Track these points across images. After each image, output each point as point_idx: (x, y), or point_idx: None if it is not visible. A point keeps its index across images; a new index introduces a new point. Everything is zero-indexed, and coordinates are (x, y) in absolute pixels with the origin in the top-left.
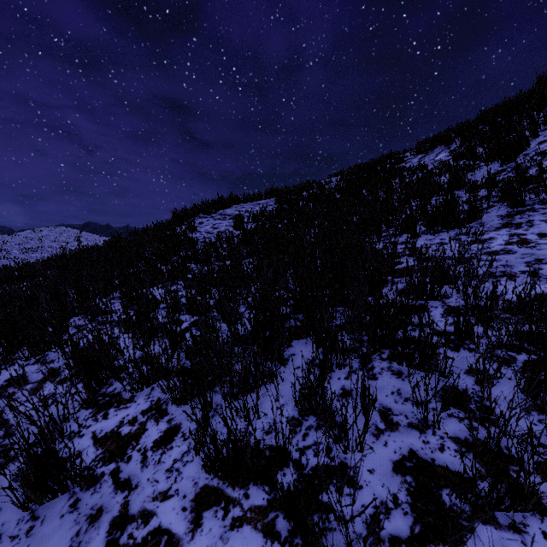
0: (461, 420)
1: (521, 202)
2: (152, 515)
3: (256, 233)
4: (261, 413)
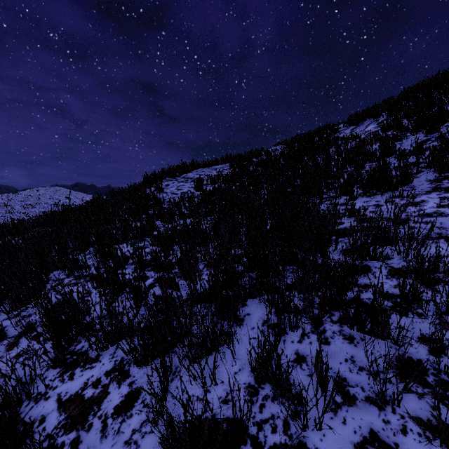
0: (420, 397)
1: (448, 168)
2: None
3: (214, 194)
4: (219, 378)
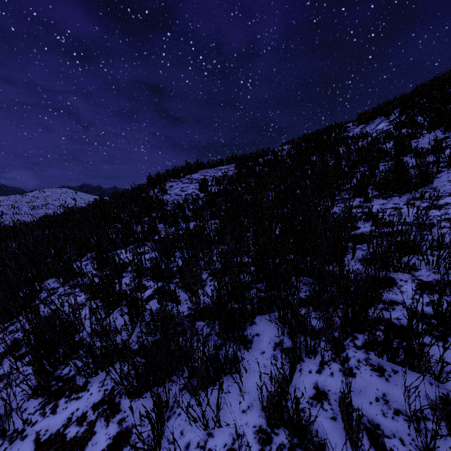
0: None
1: None
2: None
3: (219, 196)
4: (223, 417)
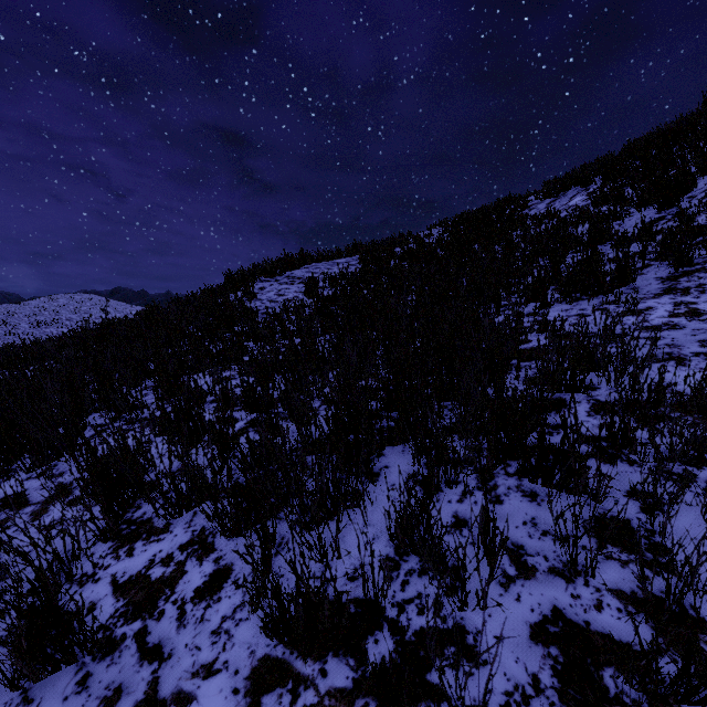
0: (624, 565)
1: (688, 261)
2: (191, 700)
3: (335, 302)
4: (344, 550)
